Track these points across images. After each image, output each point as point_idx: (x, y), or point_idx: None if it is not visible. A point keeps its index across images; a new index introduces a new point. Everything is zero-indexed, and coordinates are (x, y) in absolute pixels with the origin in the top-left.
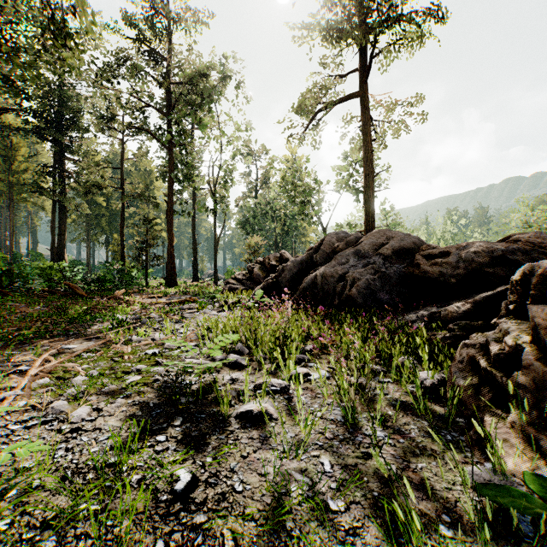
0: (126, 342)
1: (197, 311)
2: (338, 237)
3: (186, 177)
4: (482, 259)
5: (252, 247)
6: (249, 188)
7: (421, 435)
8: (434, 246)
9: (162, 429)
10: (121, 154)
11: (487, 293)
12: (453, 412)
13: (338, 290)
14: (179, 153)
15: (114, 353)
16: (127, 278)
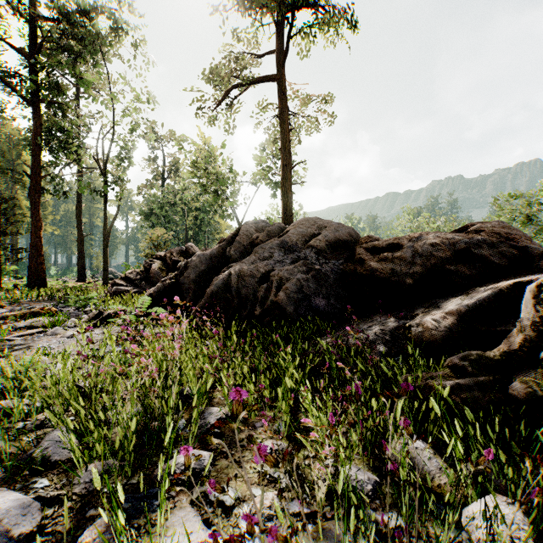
0: None
1: (42, 331)
2: (258, 226)
3: (64, 148)
4: (442, 253)
5: (155, 240)
6: (155, 175)
7: None
8: (375, 238)
9: None
10: None
11: (461, 298)
12: None
13: (259, 294)
14: (54, 116)
15: None
16: None
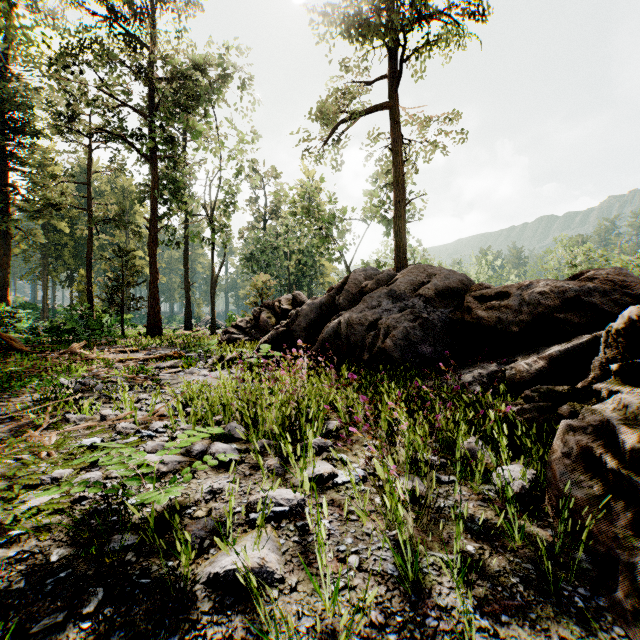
0: (56, 425)
1: (181, 370)
2: (367, 274)
3: (175, 198)
4: (551, 301)
5: (259, 287)
6: (257, 216)
7: (532, 599)
8: (487, 286)
9: (51, 630)
10: (88, 165)
11: (561, 345)
12: (580, 553)
13: (367, 341)
14: (166, 168)
15: (26, 447)
16: (96, 326)
